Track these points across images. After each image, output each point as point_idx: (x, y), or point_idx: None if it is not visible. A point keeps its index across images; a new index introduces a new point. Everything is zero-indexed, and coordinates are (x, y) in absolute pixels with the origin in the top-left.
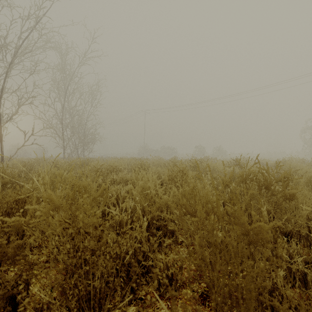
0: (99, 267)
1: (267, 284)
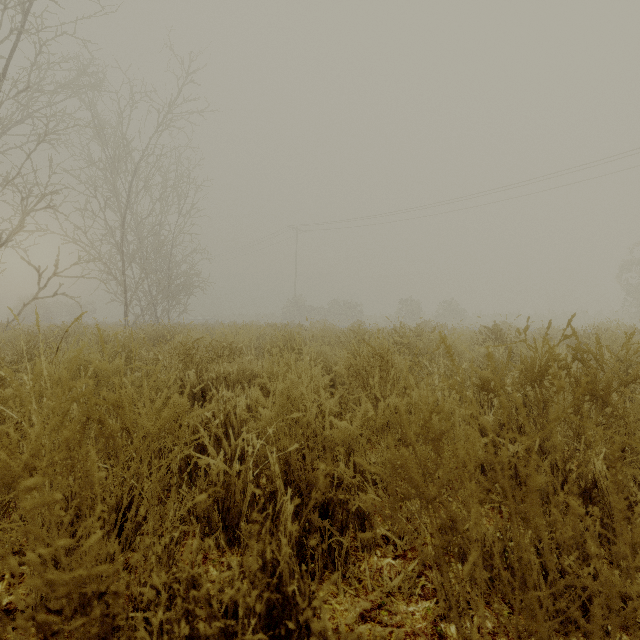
0: None
1: None
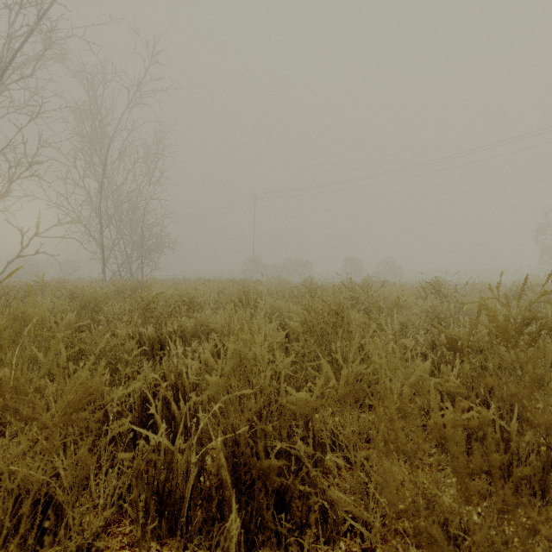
0: None
1: None
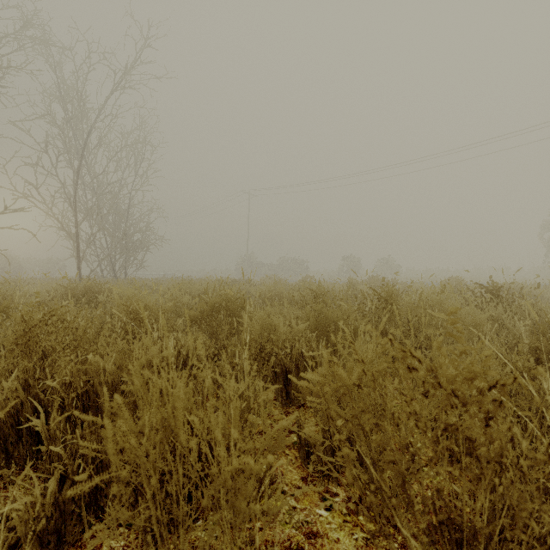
0: None
1: None
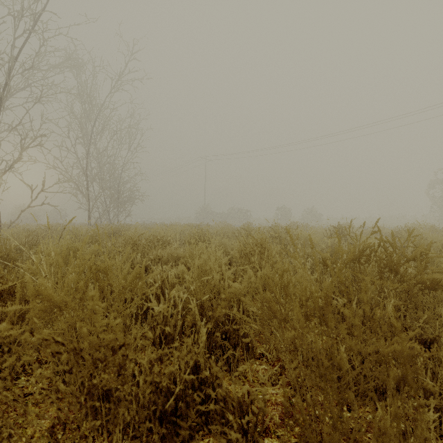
0: (119, 420)
1: (411, 439)
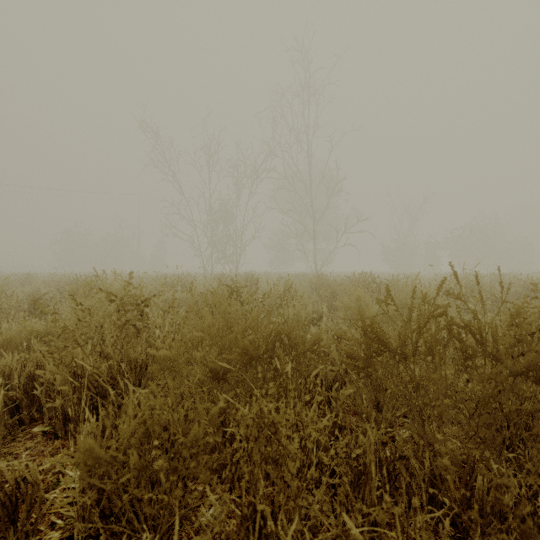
0: None
1: None
